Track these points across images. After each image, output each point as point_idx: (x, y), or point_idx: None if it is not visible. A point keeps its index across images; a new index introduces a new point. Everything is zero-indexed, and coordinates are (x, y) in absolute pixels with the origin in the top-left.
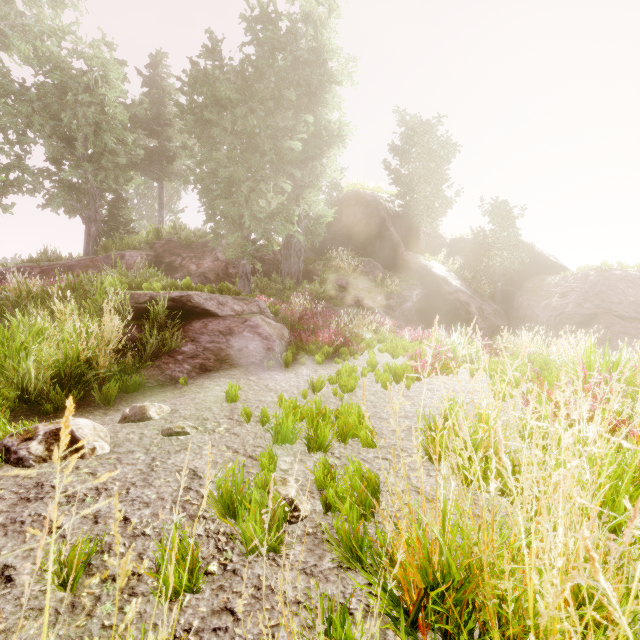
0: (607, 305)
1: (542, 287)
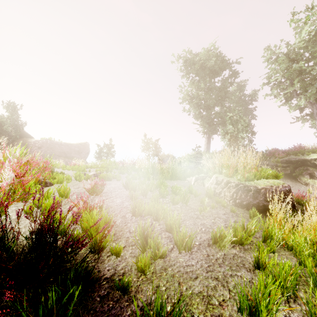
0: (54, 152)
1: (28, 143)
